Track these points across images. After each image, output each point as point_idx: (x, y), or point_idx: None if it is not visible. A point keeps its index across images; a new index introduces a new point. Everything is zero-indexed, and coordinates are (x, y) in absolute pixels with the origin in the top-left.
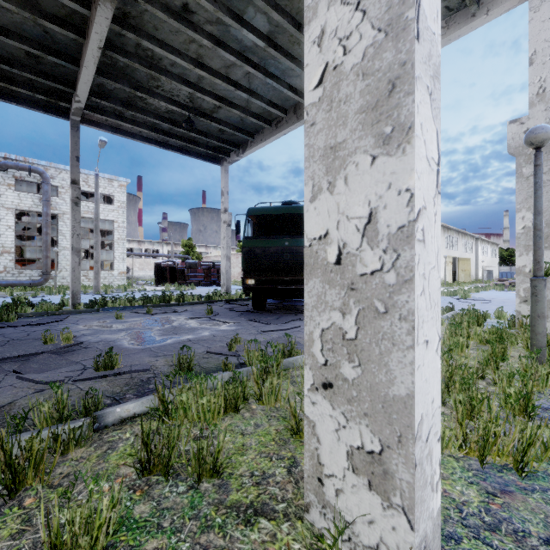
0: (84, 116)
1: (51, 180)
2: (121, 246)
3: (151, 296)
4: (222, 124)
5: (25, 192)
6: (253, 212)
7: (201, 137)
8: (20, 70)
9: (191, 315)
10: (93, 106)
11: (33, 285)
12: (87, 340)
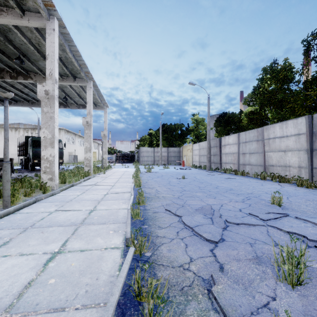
0: None
1: None
2: None
3: None
4: None
5: None
6: (34, 139)
7: None
8: None
9: None
10: None
11: None
12: None
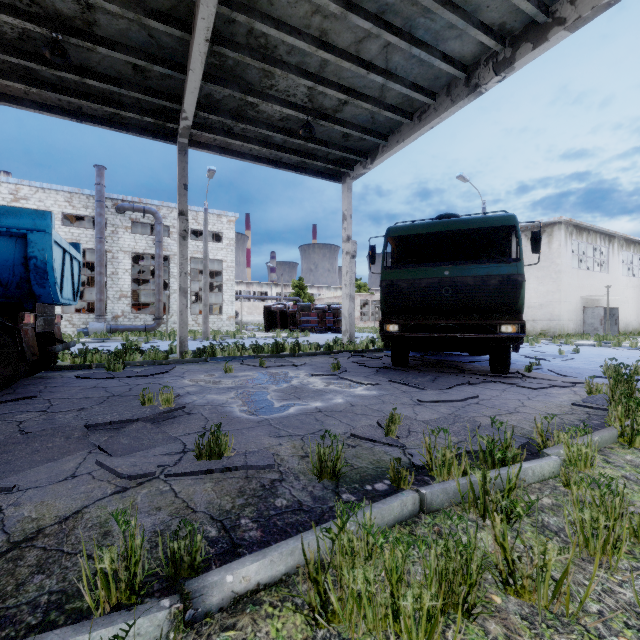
0: (192, 138)
1: (164, 219)
2: (230, 287)
3: (262, 345)
4: (347, 126)
5: (140, 235)
6: (394, 233)
7: (320, 147)
8: (127, 89)
9: (312, 371)
10: (200, 123)
11: (147, 330)
12: (191, 402)
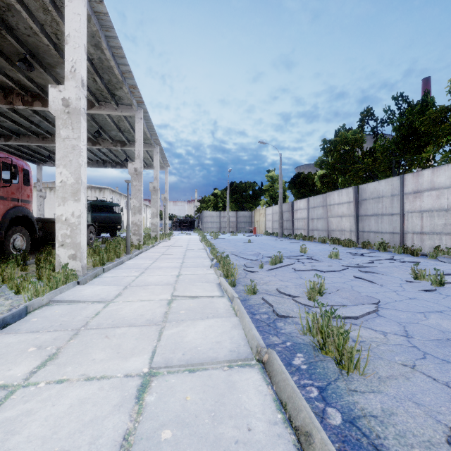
0: None
1: None
2: None
3: None
4: None
5: None
6: (93, 203)
7: (43, 157)
8: None
9: None
10: None
11: None
12: None
